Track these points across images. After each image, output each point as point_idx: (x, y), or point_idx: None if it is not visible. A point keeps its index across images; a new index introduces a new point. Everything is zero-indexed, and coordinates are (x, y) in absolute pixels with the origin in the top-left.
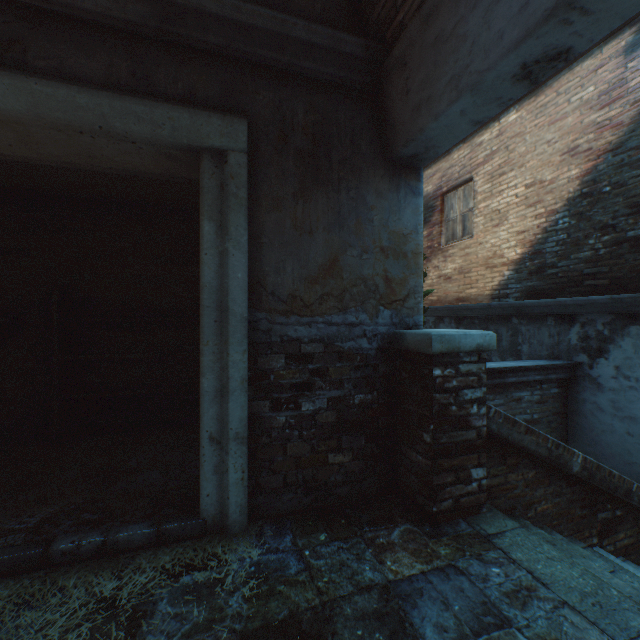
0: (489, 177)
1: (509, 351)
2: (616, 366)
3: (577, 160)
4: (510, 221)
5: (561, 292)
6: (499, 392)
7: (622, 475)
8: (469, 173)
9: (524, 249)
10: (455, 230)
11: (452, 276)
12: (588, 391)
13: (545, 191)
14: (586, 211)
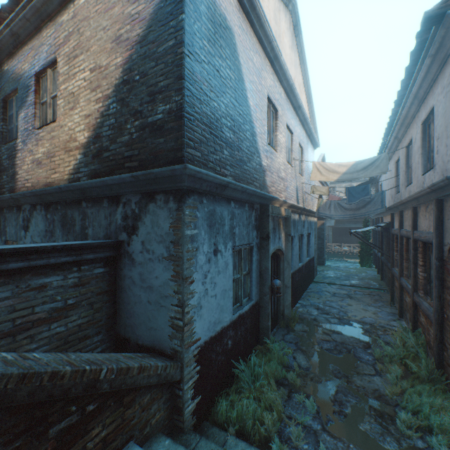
0: (68, 59)
1: (81, 235)
2: (143, 241)
3: (121, 49)
4: (81, 104)
5: (112, 174)
6: (2, 283)
7: (85, 367)
8: (54, 53)
9: (90, 133)
10: (48, 113)
11: (43, 161)
12: (128, 267)
13: (103, 76)
14: (126, 97)
